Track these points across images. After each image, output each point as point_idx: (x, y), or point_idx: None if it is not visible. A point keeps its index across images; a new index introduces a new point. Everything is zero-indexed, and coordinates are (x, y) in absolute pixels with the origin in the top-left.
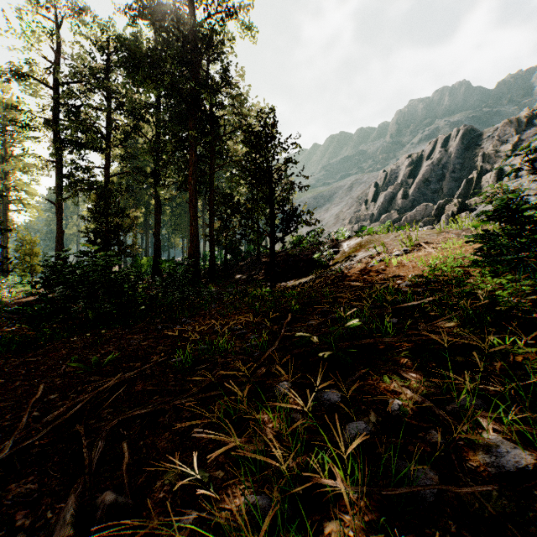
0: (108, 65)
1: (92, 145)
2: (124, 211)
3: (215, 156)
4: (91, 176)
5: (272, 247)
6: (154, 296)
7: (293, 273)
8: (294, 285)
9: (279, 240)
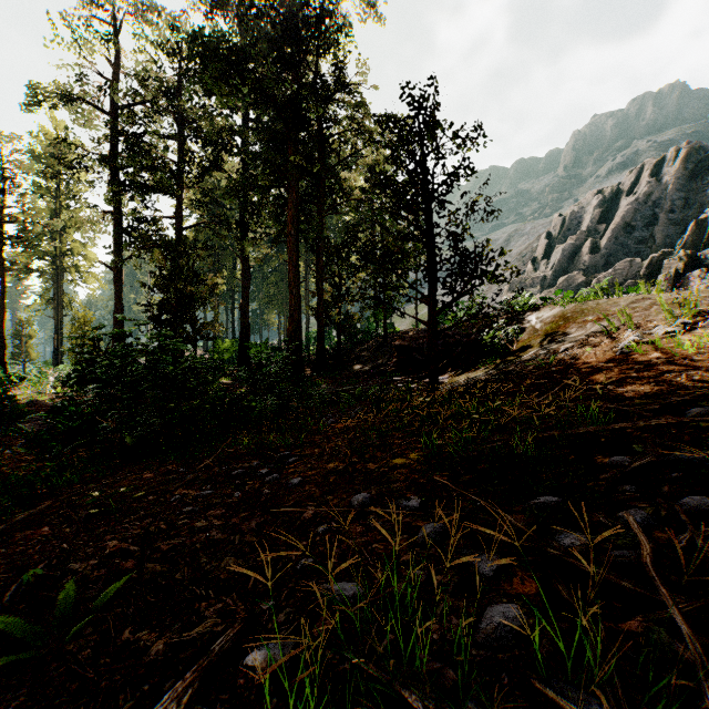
0: (180, 77)
1: (159, 187)
2: (200, 275)
3: (324, 194)
4: (157, 230)
5: (432, 321)
6: (236, 400)
7: (445, 362)
8: (460, 385)
9: (448, 307)
